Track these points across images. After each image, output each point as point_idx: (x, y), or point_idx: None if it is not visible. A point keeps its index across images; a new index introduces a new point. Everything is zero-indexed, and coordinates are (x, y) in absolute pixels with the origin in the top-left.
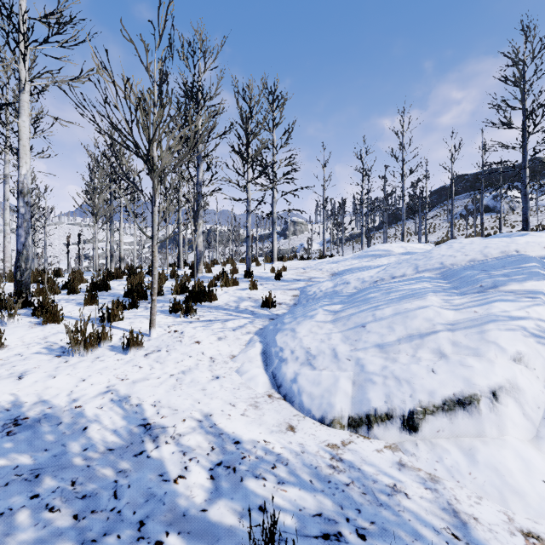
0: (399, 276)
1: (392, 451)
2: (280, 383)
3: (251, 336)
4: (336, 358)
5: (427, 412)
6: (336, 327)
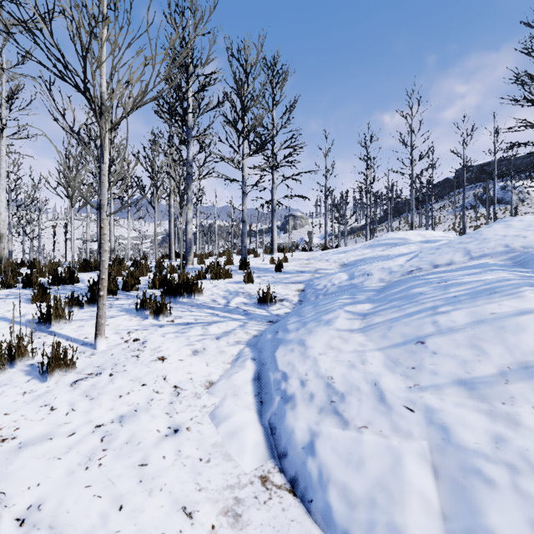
0: (444, 264)
1: None
2: (284, 449)
3: (241, 348)
4: (384, 404)
5: None
6: (371, 340)
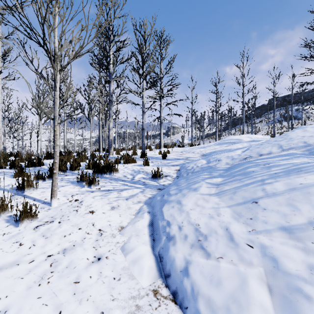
0: (266, 153)
1: None
2: (168, 271)
3: (141, 205)
4: (233, 242)
5: None
6: (223, 201)
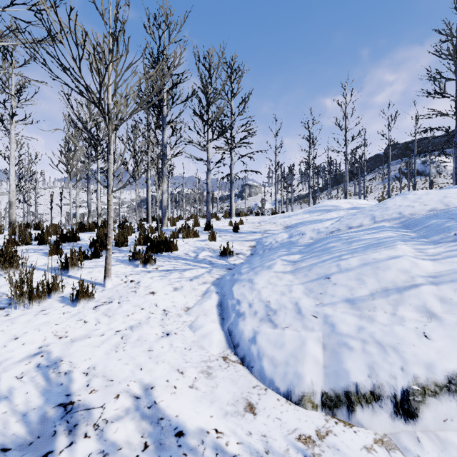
0: (356, 226)
1: (387, 450)
2: (237, 342)
3: (208, 287)
4: (300, 315)
5: (427, 393)
6: (297, 278)
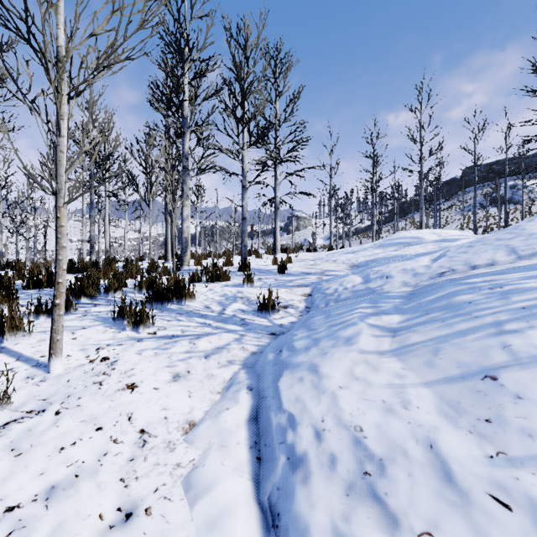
0: (485, 264)
1: None
2: None
3: (235, 371)
4: (454, 488)
5: None
6: (411, 369)
